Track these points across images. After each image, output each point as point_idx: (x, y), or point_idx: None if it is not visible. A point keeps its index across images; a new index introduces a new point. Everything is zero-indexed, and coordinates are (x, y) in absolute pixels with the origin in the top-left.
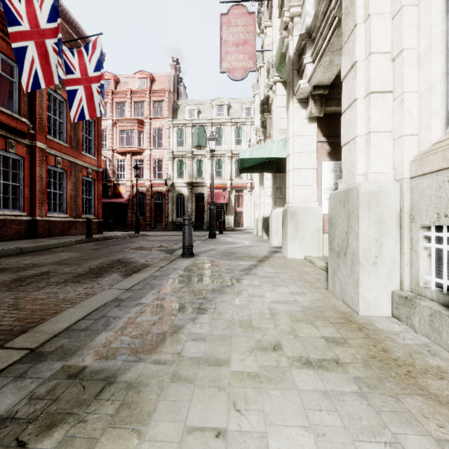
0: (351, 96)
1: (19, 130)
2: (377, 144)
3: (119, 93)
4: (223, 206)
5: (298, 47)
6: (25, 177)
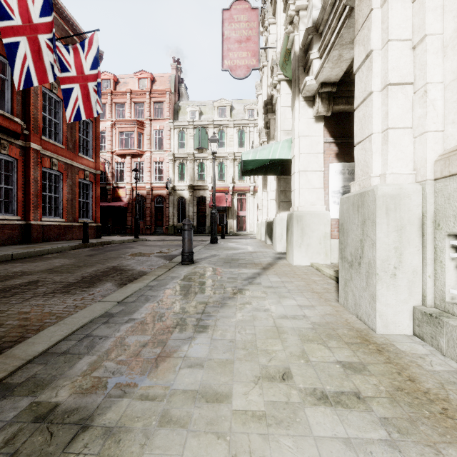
0: (366, 89)
1: (11, 130)
2: (395, 142)
3: (118, 94)
4: (225, 210)
5: (304, 42)
6: (18, 179)
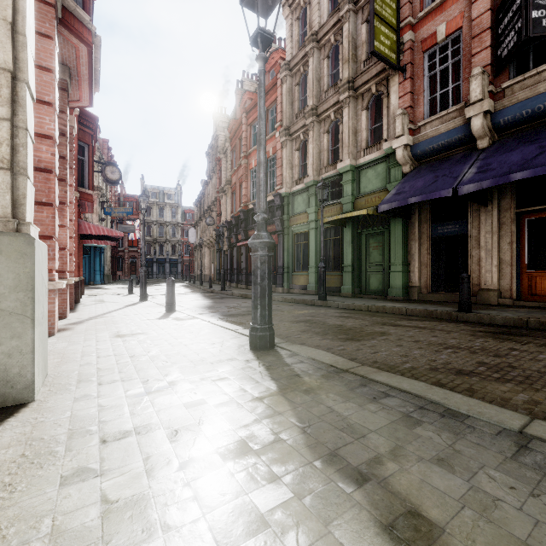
0: None
1: None
2: None
3: None
4: None
5: None
6: None
